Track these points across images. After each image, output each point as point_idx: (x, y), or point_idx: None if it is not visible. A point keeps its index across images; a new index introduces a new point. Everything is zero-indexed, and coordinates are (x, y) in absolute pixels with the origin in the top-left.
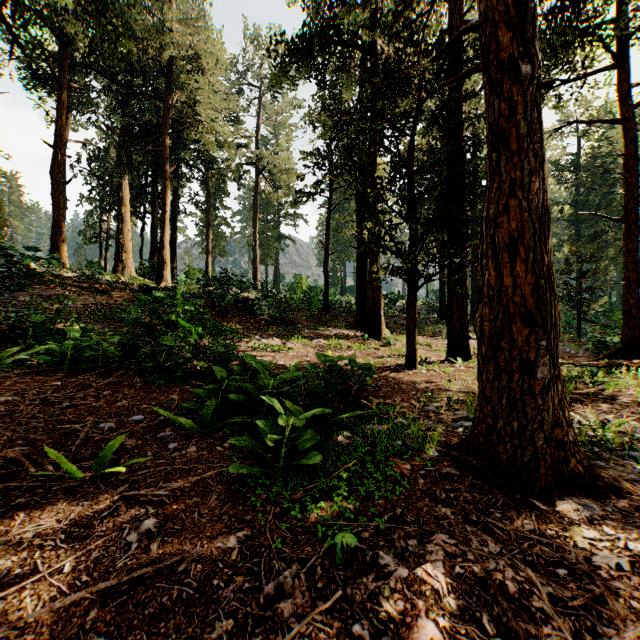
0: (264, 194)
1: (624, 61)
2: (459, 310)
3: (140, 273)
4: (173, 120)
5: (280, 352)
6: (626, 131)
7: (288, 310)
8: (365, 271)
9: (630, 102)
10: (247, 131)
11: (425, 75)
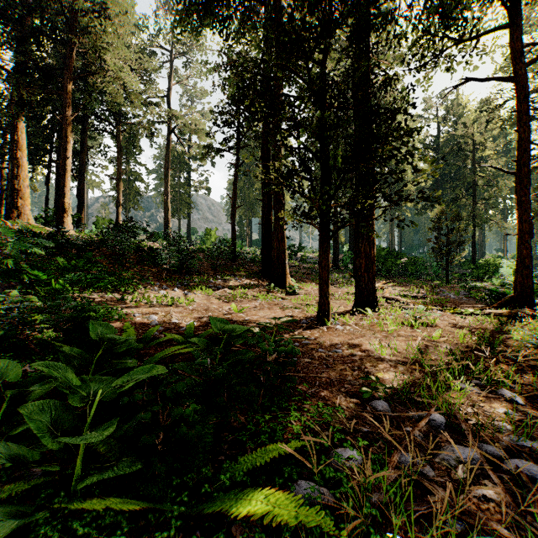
0: (177, 153)
1: (517, 23)
2: (367, 259)
3: (41, 221)
4: (79, 69)
5: (178, 305)
6: (519, 89)
7: (194, 259)
8: (270, 223)
9: (522, 62)
10: (159, 91)
11: (338, 2)
